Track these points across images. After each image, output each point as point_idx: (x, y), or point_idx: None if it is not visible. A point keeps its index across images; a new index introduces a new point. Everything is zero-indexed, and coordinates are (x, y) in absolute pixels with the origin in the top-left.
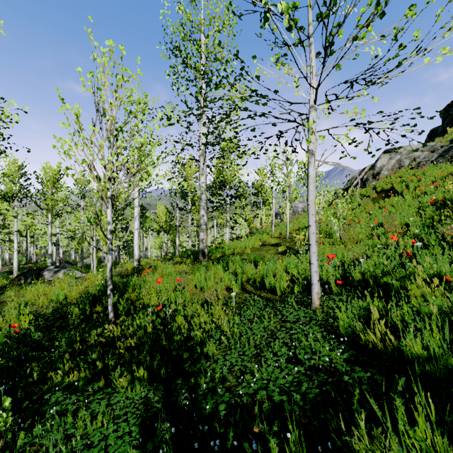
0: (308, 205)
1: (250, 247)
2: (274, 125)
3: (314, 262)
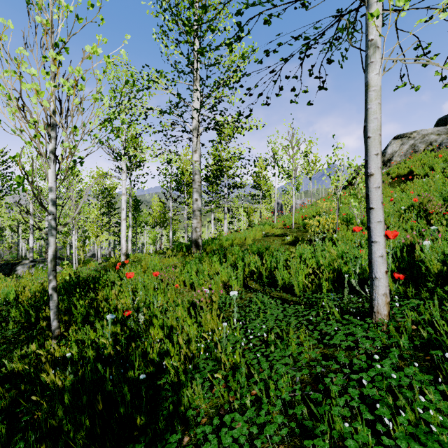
0: (369, 138)
1: (250, 238)
2: (304, 6)
3: (379, 240)
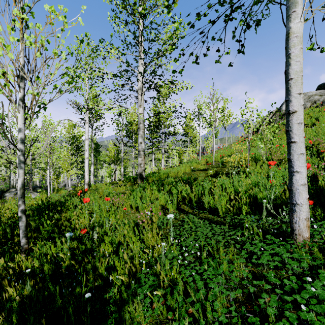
0: (291, 80)
1: (182, 172)
2: None
3: (300, 170)
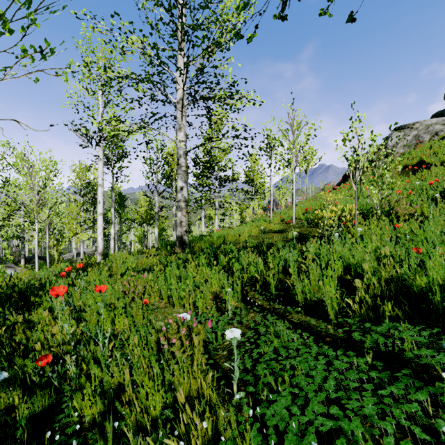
0: None
1: (245, 235)
2: None
3: None
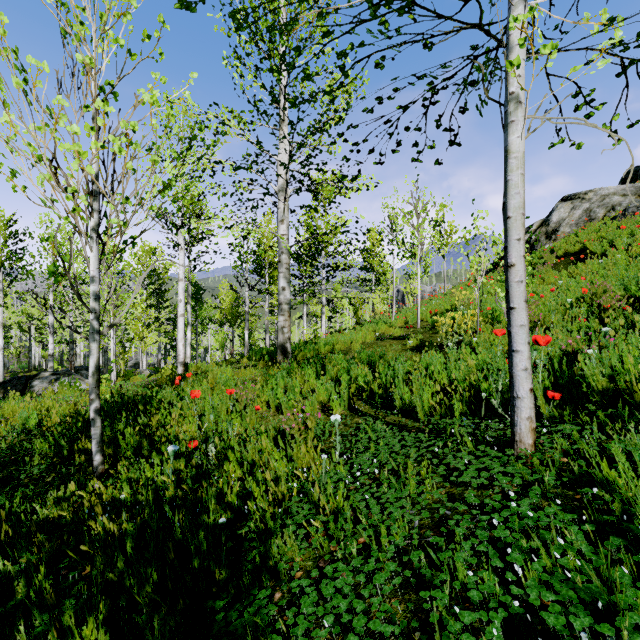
0: (509, 219)
1: (359, 342)
2: (427, 47)
3: (522, 349)
